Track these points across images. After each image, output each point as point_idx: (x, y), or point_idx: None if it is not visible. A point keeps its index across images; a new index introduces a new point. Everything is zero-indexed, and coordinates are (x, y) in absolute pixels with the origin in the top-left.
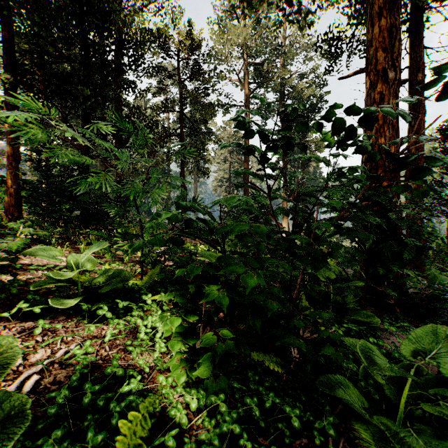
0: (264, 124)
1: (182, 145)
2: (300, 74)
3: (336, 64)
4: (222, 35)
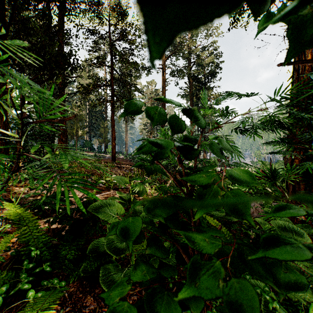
0: (177, 84)
1: (112, 93)
2: (203, 47)
3: (239, 21)
4: None
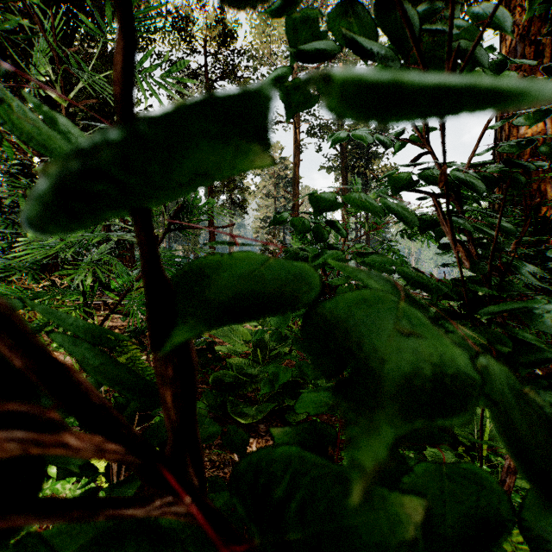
0: (319, 149)
1: None
2: None
3: None
4: (264, 26)
